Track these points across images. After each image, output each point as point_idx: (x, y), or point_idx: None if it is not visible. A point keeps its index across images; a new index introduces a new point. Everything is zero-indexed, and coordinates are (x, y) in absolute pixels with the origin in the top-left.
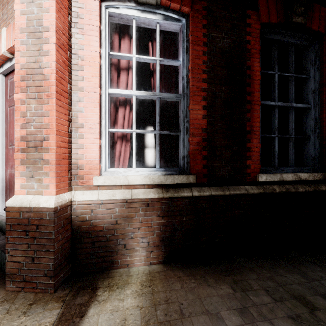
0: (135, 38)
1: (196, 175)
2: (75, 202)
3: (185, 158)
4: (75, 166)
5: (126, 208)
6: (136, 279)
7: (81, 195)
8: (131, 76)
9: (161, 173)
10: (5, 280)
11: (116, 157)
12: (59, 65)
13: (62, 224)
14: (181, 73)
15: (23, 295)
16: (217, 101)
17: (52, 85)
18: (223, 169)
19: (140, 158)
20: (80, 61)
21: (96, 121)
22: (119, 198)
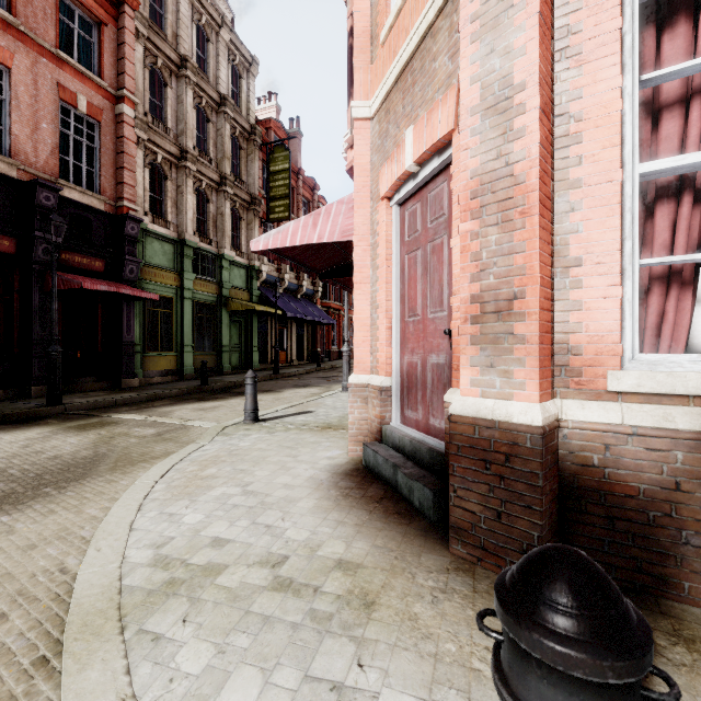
0: None
1: None
2: (567, 423)
3: None
4: (561, 347)
5: None
6: None
7: (579, 410)
8: (699, 114)
9: None
10: (449, 535)
11: (649, 326)
12: (542, 147)
13: (548, 463)
14: None
15: (483, 571)
16: None
17: (532, 190)
18: None
19: None
20: (573, 126)
21: (613, 247)
22: (685, 427)
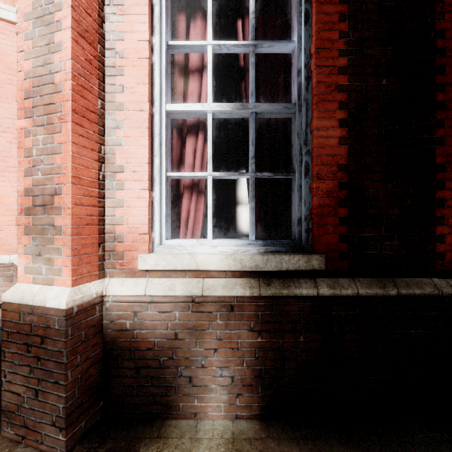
0: (211, 12)
1: (326, 255)
2: (109, 298)
3: (302, 221)
4: (110, 236)
5: (192, 312)
6: (206, 451)
7: (119, 286)
8: (206, 82)
9: (257, 250)
10: (2, 419)
11: (182, 220)
12: (80, 66)
13: (83, 337)
14: (296, 64)
15: (20, 451)
16: (370, 109)
17: (67, 99)
18: (382, 244)
19: (230, 220)
20: (119, 61)
21: (144, 160)
22: (180, 294)
